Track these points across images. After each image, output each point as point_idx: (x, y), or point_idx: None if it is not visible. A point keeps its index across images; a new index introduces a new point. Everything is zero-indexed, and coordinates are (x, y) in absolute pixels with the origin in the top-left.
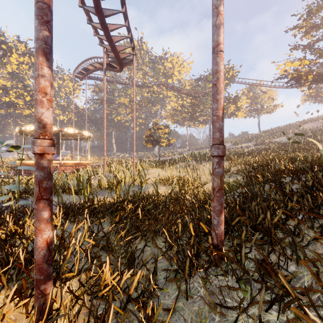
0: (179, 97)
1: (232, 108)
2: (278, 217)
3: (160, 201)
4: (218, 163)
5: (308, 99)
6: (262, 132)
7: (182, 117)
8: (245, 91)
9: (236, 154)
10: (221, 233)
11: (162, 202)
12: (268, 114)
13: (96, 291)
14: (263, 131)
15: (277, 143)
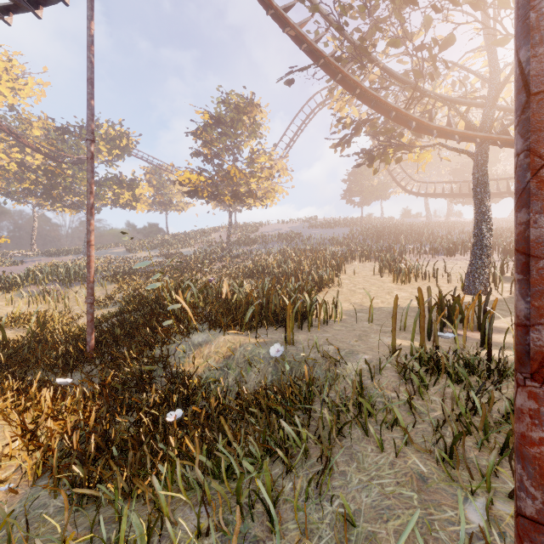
0: (13, 144)
1: (127, 196)
2: (127, 331)
3: (19, 345)
4: (91, 306)
5: (218, 205)
6: (170, 237)
7: (24, 187)
8: (147, 175)
9: (128, 273)
10: (92, 345)
11: (21, 347)
12: (178, 212)
13: (2, 396)
14: (173, 234)
15: (183, 256)
